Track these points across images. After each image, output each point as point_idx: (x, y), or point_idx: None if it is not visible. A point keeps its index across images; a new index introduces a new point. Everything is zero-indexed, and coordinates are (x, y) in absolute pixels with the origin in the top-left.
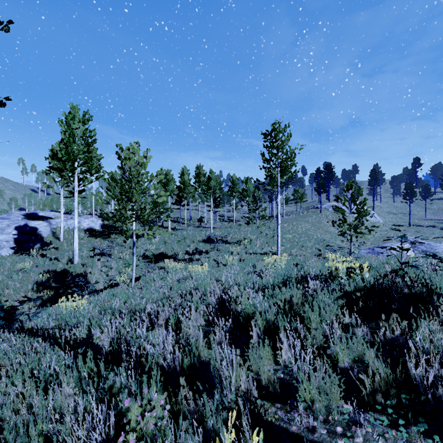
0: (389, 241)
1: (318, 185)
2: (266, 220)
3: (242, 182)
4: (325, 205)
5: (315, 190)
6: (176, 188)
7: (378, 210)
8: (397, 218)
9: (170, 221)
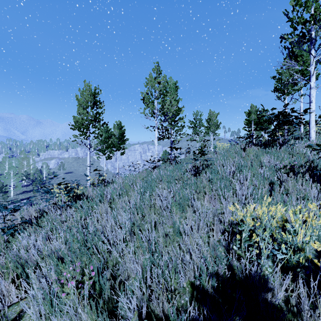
0: None
1: None
2: None
3: None
4: None
5: None
6: None
7: None
8: None
9: None
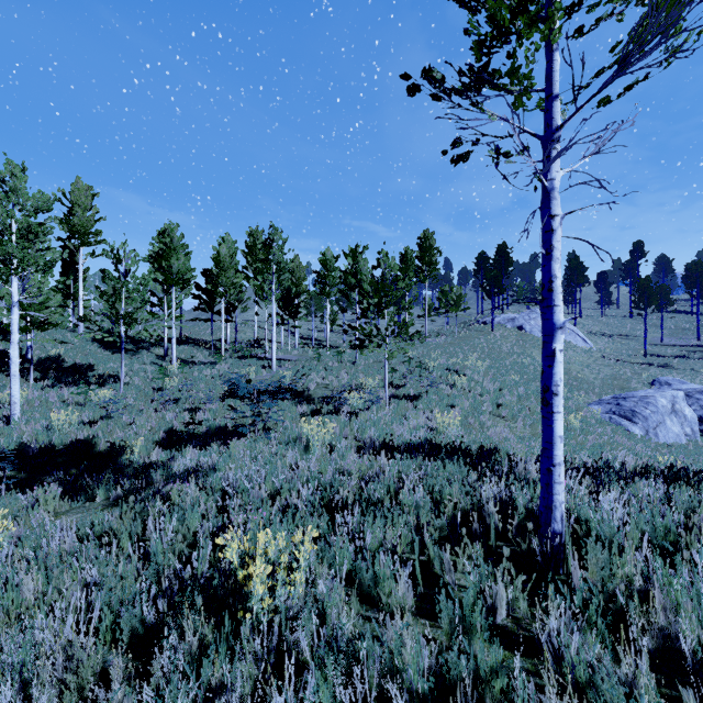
0: (630, 385)
1: (488, 279)
2: (412, 337)
3: (345, 255)
4: (499, 319)
5: (482, 289)
6: (203, 275)
7: (581, 329)
8: (616, 343)
9: (190, 347)
